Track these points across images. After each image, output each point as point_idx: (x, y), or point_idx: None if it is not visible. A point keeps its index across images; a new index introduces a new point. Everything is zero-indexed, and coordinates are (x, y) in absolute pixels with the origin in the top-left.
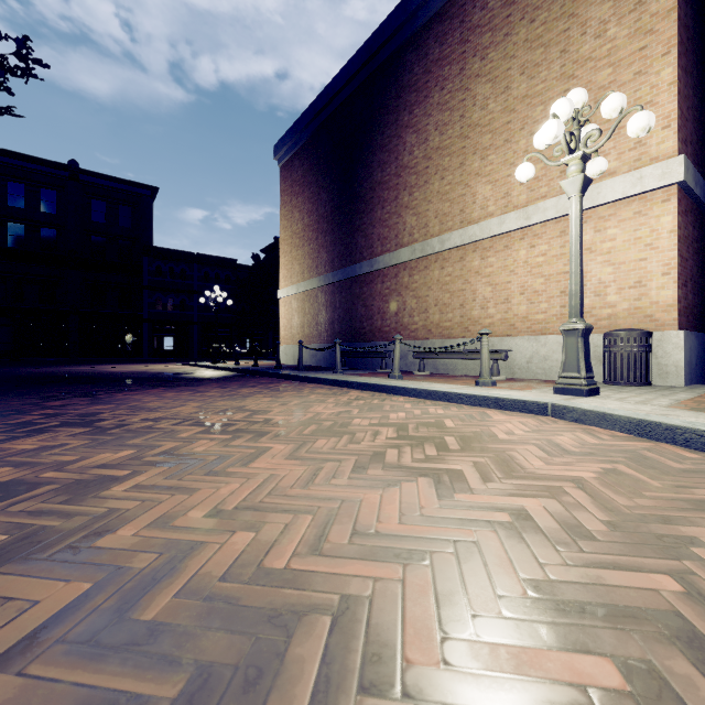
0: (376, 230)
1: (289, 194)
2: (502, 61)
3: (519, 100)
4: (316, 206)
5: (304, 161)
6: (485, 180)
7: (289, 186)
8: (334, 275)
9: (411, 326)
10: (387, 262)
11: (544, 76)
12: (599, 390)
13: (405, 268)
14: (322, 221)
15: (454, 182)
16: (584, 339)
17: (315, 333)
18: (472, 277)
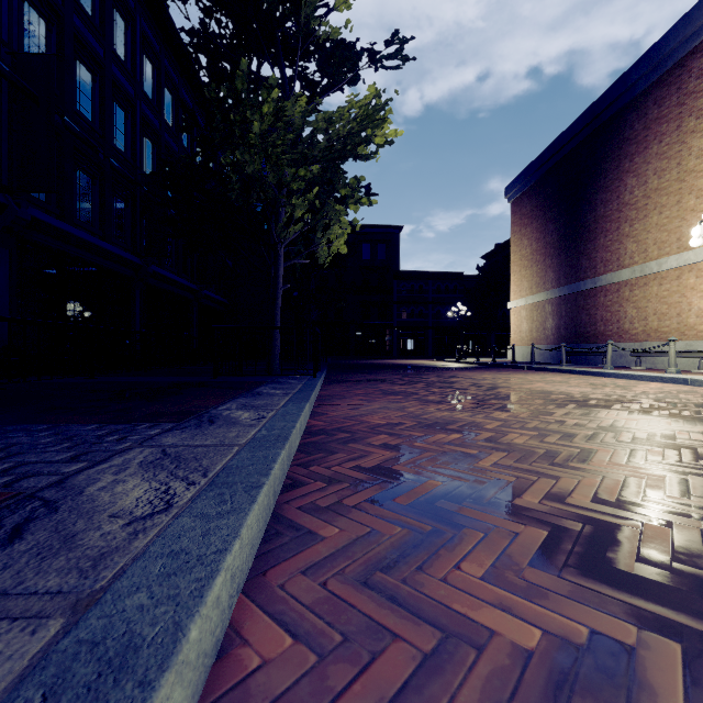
0: (598, 254)
1: (518, 225)
2: None
3: None
4: (543, 235)
5: (532, 199)
6: (699, 215)
7: (518, 219)
8: (560, 291)
9: (631, 331)
10: (608, 280)
11: None
12: None
13: (626, 284)
14: (548, 247)
15: (671, 216)
16: None
17: (542, 336)
18: (687, 292)
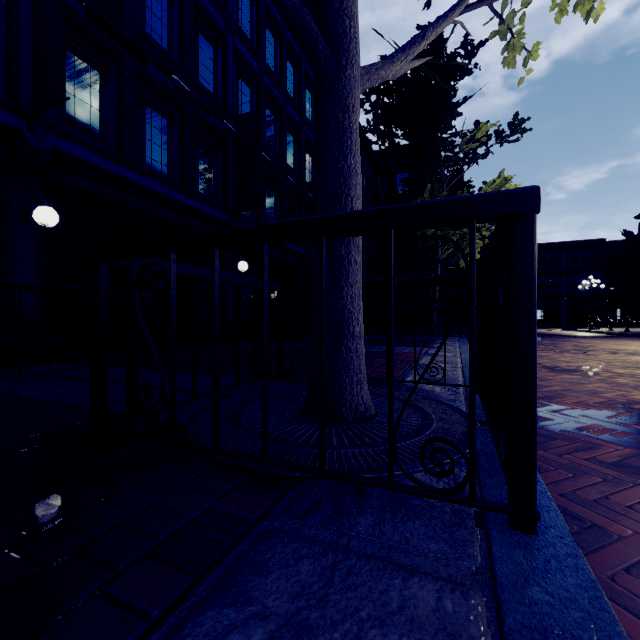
0: None
1: None
2: None
3: None
4: None
5: None
6: None
7: None
8: None
9: None
10: None
11: None
12: None
13: None
14: None
15: None
16: None
17: None
18: None
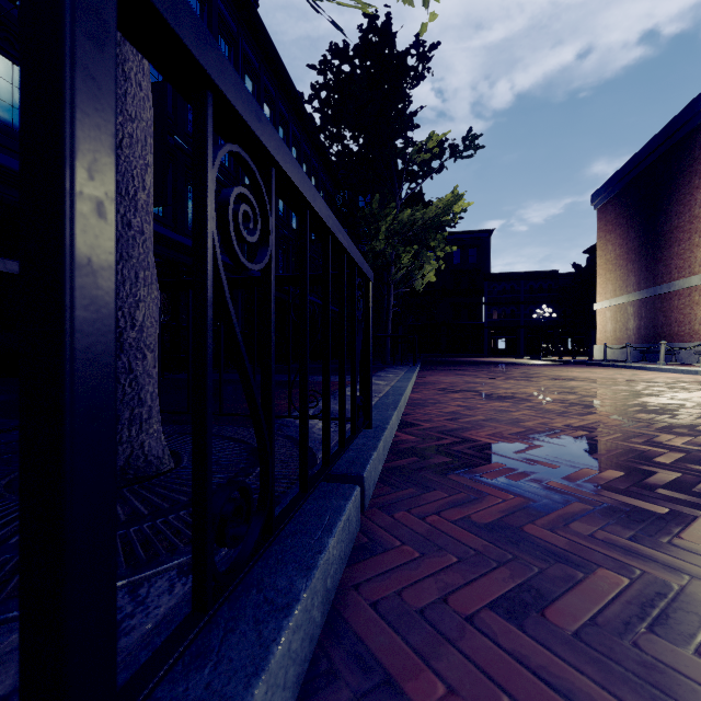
0: (673, 262)
1: (603, 231)
2: None
3: None
4: (626, 241)
5: (616, 207)
6: None
7: (603, 225)
8: (639, 294)
9: (700, 332)
10: (680, 286)
11: None
12: None
13: (696, 290)
14: (630, 253)
15: None
16: None
17: (625, 336)
18: None
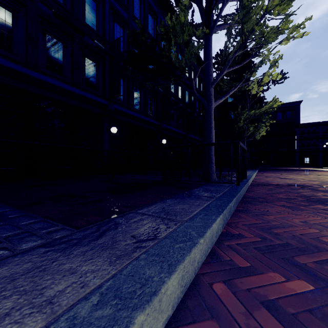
0: None
1: None
2: None
3: None
4: None
5: None
6: None
7: None
8: None
9: None
10: None
11: None
12: None
13: None
14: None
15: None
16: None
17: None
18: None
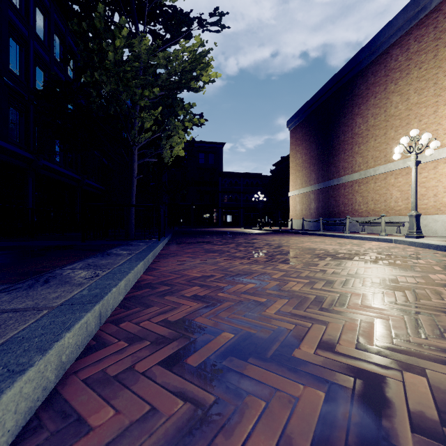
0: (341, 164)
1: (294, 145)
2: (405, 86)
3: (413, 105)
4: (309, 151)
5: (302, 129)
6: (396, 141)
7: (294, 141)
8: (318, 185)
9: (359, 210)
10: (346, 180)
11: (426, 94)
12: (424, 237)
13: (356, 182)
14: (312, 159)
15: (381, 142)
16: (416, 218)
17: (308, 213)
18: (390, 187)
